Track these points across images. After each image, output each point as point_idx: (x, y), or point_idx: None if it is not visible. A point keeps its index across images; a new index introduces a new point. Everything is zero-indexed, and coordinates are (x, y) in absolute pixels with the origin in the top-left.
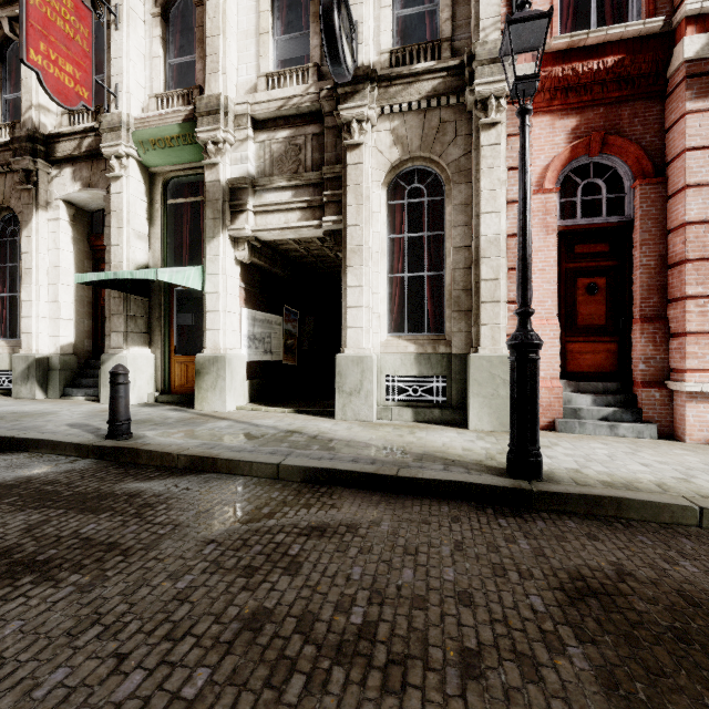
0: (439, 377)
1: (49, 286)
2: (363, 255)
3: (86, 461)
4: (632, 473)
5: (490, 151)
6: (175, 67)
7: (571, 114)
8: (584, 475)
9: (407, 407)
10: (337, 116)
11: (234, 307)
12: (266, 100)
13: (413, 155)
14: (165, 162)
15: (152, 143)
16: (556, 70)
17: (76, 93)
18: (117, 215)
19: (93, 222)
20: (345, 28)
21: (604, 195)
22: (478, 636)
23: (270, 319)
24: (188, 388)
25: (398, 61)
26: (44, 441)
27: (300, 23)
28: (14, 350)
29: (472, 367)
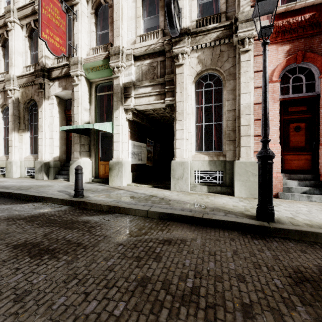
0: (220, 171)
1: (49, 132)
2: (184, 115)
3: (66, 206)
4: (321, 220)
5: (245, 64)
6: (100, 35)
7: (286, 43)
8: (296, 220)
9: (204, 185)
10: (172, 52)
11: (125, 140)
12: (140, 47)
13: (207, 68)
14: (96, 77)
15: (91, 69)
16: (279, 22)
17: (60, 49)
18: (77, 101)
19: (66, 104)
20: (176, 11)
21: (304, 82)
22: (249, 297)
23: (141, 145)
24: (106, 175)
25: (200, 24)
26: (49, 197)
27: (154, 11)
28: (36, 159)
29: (236, 167)
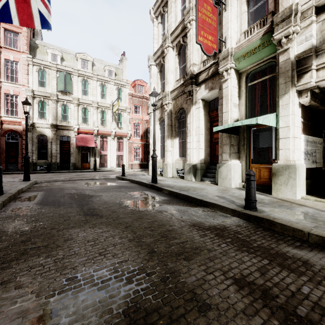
0: None
1: (196, 135)
2: None
3: (240, 220)
4: None
5: None
6: (253, 12)
7: None
8: None
9: None
10: None
11: (298, 134)
12: None
13: None
14: (248, 64)
15: (243, 56)
16: None
17: (212, 47)
18: (225, 98)
19: (210, 106)
20: None
21: None
22: None
23: (315, 140)
24: (260, 181)
25: None
26: (216, 204)
27: None
28: (184, 161)
29: None
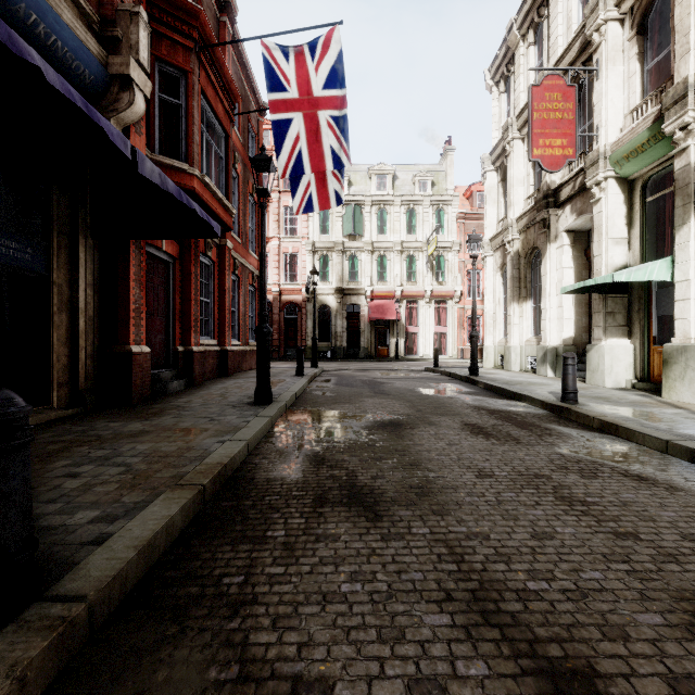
0: None
1: (556, 296)
2: None
3: (543, 411)
4: None
5: None
6: (652, 68)
7: None
8: None
9: None
10: None
11: None
12: None
13: None
14: (640, 166)
15: (625, 158)
16: None
17: (563, 156)
18: (597, 231)
19: (589, 238)
20: None
21: None
22: (657, 540)
23: None
24: None
25: None
26: (527, 396)
27: None
28: (539, 343)
29: None
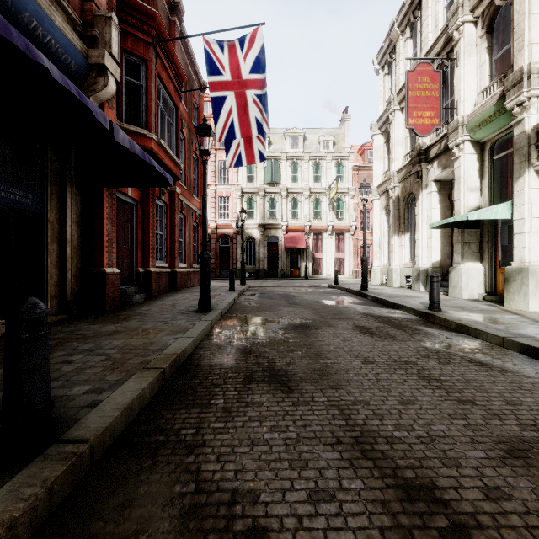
0: None
1: (427, 230)
2: None
3: (415, 317)
4: None
5: None
6: (498, 59)
7: None
8: None
9: None
10: None
11: None
12: None
13: None
14: (489, 133)
15: (477, 126)
16: None
17: (431, 124)
18: (457, 181)
19: (451, 186)
20: None
21: None
22: (488, 405)
23: None
24: None
25: None
26: (403, 306)
27: None
28: (414, 266)
29: None
